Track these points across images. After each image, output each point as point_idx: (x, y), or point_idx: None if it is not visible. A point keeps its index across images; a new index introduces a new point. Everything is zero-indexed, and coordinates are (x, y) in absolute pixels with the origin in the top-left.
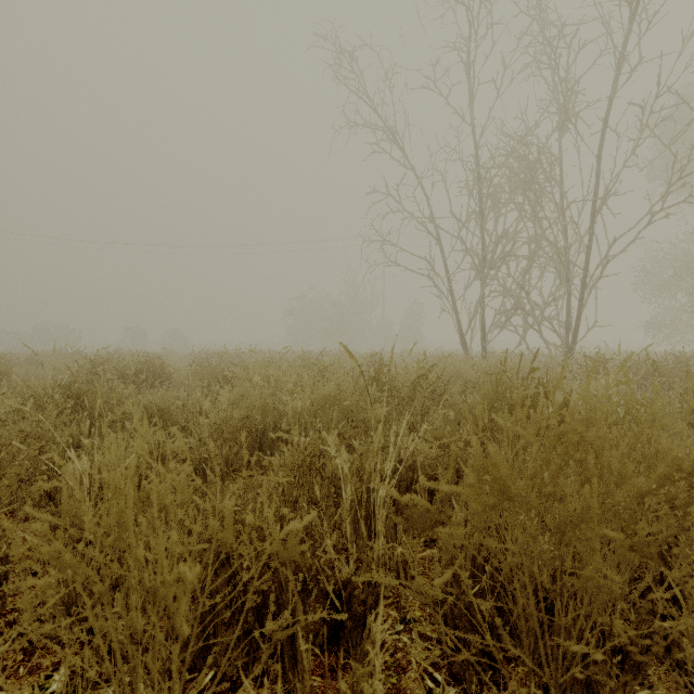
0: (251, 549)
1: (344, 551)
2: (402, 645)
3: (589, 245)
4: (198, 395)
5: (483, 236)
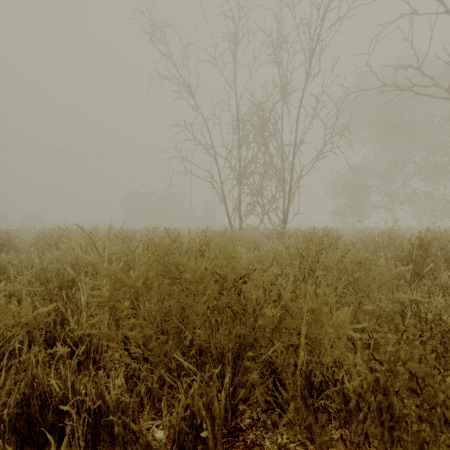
0: (13, 321)
1: (79, 324)
2: (114, 368)
3: (292, 169)
4: (34, 257)
5: (240, 160)
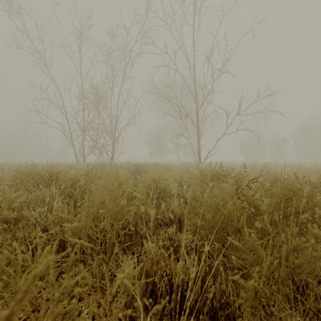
0: None
1: None
2: None
3: (115, 129)
4: None
5: (84, 119)
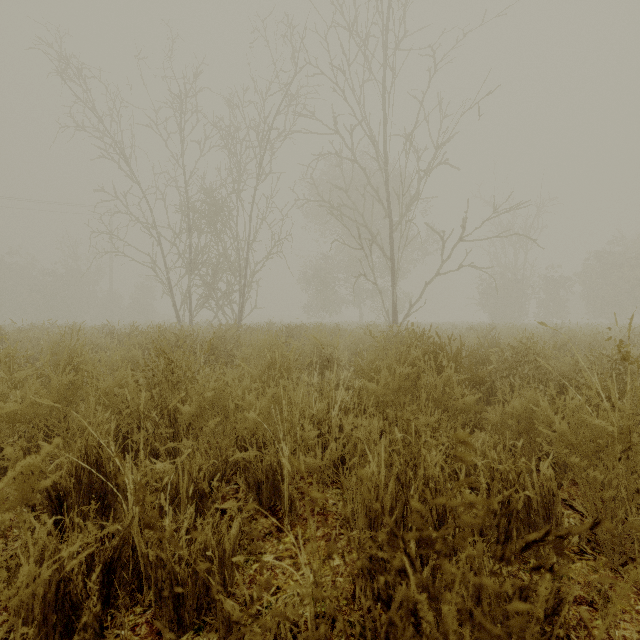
0: None
1: None
2: None
3: (247, 264)
4: None
5: (190, 247)
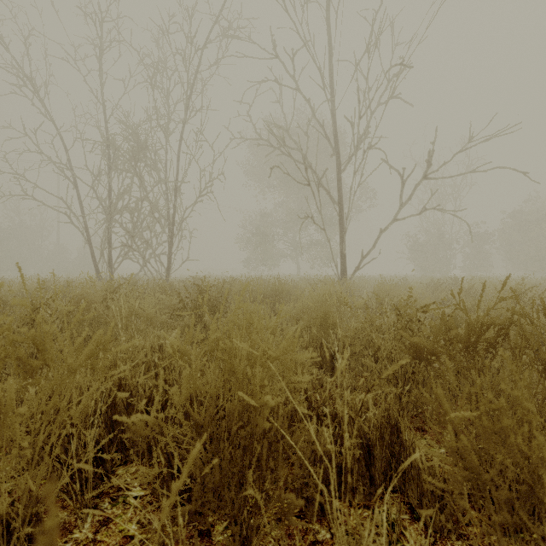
0: None
1: None
2: None
3: (174, 209)
4: None
5: (110, 190)
